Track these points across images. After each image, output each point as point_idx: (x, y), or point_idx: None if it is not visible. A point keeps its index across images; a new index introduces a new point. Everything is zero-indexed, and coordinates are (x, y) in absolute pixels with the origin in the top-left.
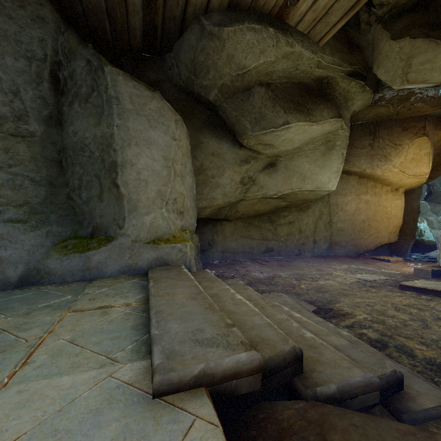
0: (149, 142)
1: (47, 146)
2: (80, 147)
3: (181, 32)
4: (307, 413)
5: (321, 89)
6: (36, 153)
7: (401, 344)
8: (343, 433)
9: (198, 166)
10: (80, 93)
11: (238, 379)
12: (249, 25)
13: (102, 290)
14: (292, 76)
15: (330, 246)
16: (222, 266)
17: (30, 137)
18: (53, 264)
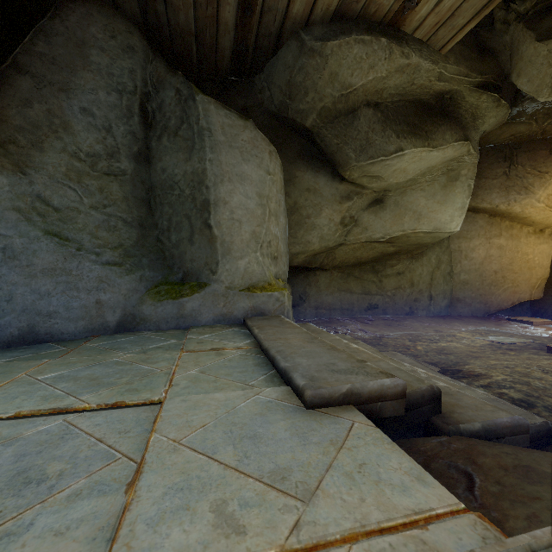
0: (242, 178)
1: (137, 185)
2: (170, 185)
3: (275, 50)
4: (452, 444)
5: (442, 106)
6: (127, 192)
7: (551, 404)
8: (494, 457)
9: (291, 204)
10: (169, 126)
11: (382, 402)
12: (357, 36)
13: (205, 336)
14: (406, 93)
15: (450, 303)
16: (316, 324)
17: (122, 175)
18: (147, 311)
